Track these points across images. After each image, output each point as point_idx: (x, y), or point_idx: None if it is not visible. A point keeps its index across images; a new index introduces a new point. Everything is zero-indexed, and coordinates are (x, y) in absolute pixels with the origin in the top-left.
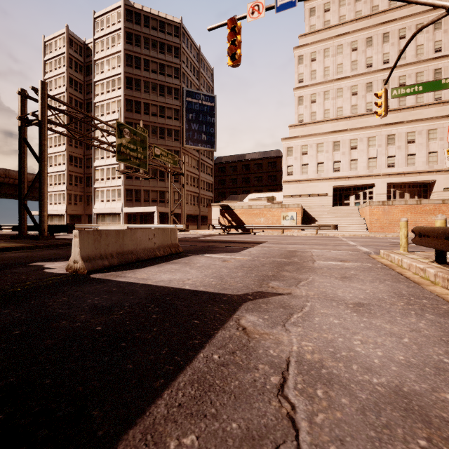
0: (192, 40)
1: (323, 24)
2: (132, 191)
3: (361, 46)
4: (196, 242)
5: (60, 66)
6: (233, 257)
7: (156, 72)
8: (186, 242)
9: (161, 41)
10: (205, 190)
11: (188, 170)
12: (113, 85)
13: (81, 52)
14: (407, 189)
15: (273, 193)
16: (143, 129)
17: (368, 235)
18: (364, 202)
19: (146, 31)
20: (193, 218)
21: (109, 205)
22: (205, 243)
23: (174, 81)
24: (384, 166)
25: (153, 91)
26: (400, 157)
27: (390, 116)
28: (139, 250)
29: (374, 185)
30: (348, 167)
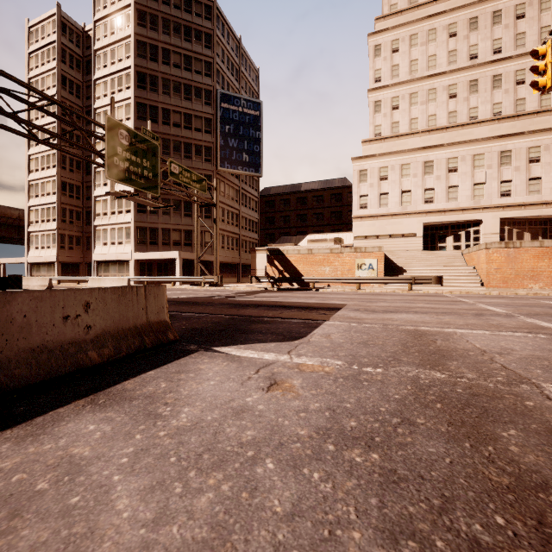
0: (230, 26)
1: (408, 2)
2: (146, 230)
3: (462, 30)
4: (224, 306)
5: (49, 60)
6: (297, 362)
7: (180, 67)
8: (208, 307)
9: (186, 25)
10: (247, 230)
11: (224, 203)
12: (119, 84)
13: (79, 43)
14: (528, 227)
15: (339, 234)
16: (152, 134)
17: (489, 292)
18: (467, 245)
19: (165, 10)
20: (232, 268)
21: (114, 250)
22: (239, 308)
23: (204, 79)
24: (496, 195)
25: (175, 93)
26: (519, 182)
27: (503, 125)
28: (13, 357)
29: (482, 222)
30: (444, 196)
